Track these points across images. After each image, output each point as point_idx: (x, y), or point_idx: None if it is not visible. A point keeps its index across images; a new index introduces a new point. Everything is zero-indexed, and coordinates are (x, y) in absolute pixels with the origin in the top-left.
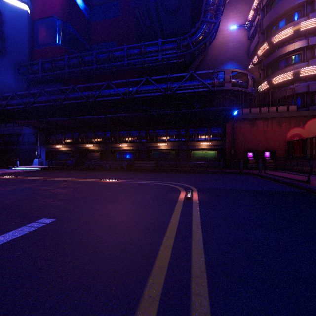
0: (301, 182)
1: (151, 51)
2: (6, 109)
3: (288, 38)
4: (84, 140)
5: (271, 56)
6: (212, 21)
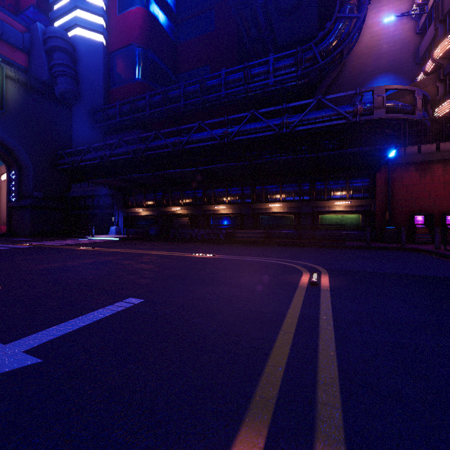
0: None
1: (258, 73)
2: (80, 166)
3: None
4: (169, 202)
5: None
6: (352, 16)
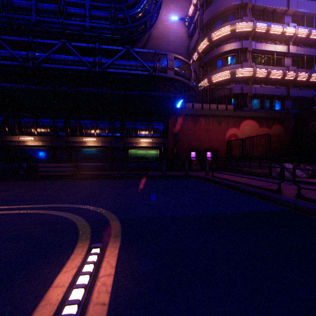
0: (269, 192)
1: (75, 12)
2: None
3: (225, 37)
4: None
5: (210, 53)
6: None
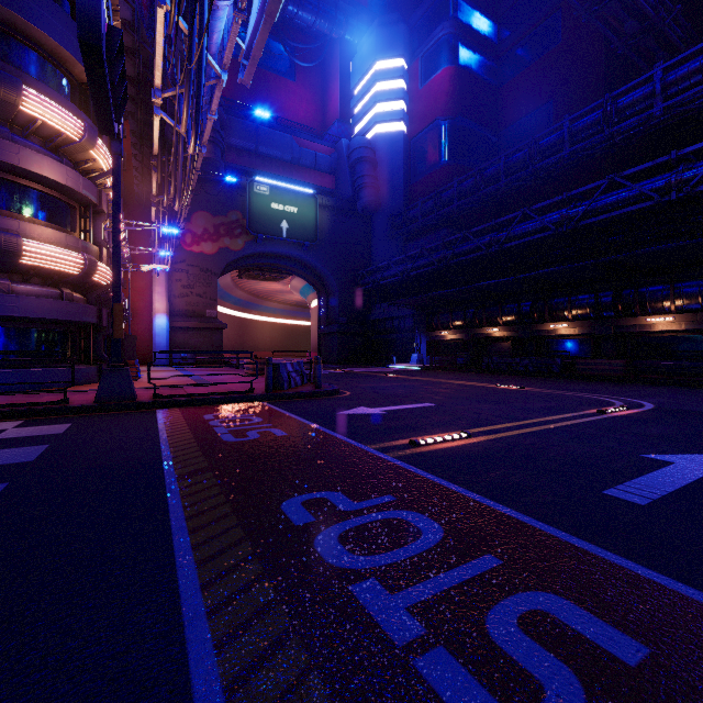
0: None
1: (632, 102)
2: (380, 284)
3: None
4: (483, 321)
5: None
6: None
